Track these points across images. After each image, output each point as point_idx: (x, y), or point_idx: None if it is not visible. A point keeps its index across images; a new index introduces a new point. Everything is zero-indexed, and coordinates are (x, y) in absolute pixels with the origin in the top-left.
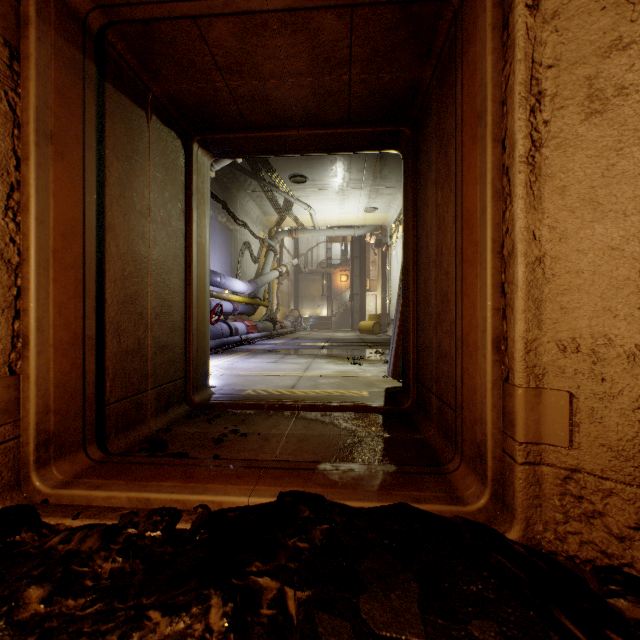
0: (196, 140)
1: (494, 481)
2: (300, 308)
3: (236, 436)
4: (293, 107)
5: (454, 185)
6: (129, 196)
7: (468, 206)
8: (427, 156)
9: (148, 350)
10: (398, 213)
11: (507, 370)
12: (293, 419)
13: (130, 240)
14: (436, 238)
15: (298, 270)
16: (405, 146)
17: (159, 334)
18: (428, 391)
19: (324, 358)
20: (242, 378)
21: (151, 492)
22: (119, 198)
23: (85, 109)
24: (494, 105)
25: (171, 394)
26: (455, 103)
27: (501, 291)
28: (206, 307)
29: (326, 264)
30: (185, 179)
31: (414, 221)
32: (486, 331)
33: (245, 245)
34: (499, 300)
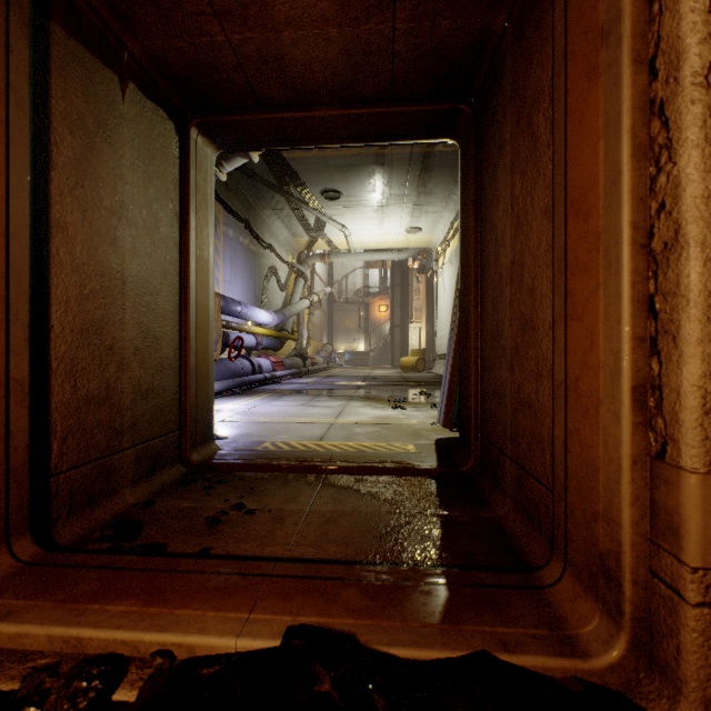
0: (194, 124)
1: (635, 621)
2: (334, 342)
3: (239, 514)
4: (318, 75)
5: (545, 162)
6: (91, 186)
7: (579, 181)
8: (497, 136)
9: (122, 396)
10: (445, 234)
11: (662, 440)
12: (318, 487)
13: (93, 247)
14: (512, 244)
15: (332, 299)
16: (464, 131)
17: (140, 375)
18: (499, 451)
19: (360, 400)
20: (261, 426)
21: (85, 626)
22: (74, 187)
23: (9, 49)
24: (635, 4)
25: (159, 453)
26: (552, 35)
27: (647, 309)
28: (209, 339)
29: (363, 293)
30: (180, 174)
31: (477, 227)
32: (621, 375)
33: (271, 270)
34: (644, 324)
